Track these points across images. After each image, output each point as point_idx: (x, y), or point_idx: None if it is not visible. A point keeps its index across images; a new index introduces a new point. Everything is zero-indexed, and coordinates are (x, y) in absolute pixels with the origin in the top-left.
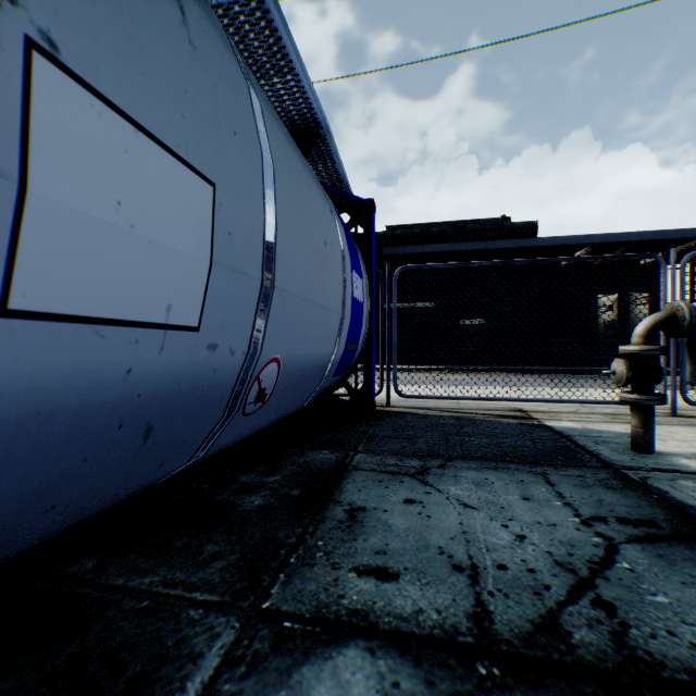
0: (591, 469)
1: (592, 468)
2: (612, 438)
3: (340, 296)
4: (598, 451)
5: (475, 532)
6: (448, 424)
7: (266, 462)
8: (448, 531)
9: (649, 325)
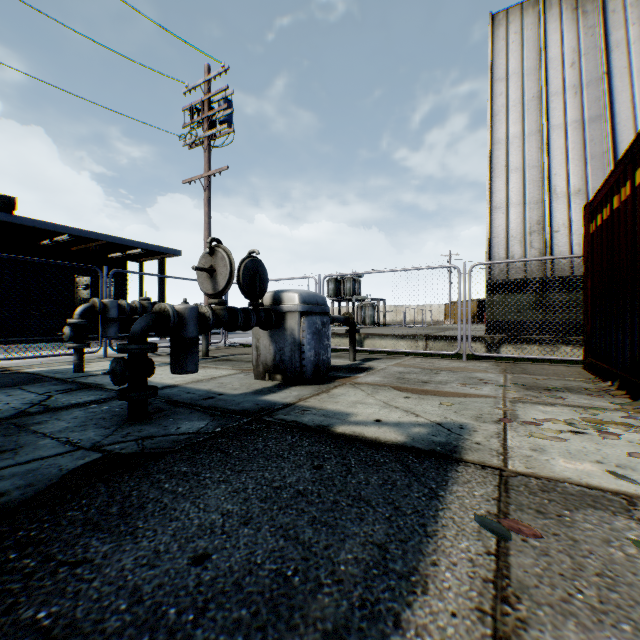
0: (50, 382)
1: (51, 381)
2: (67, 370)
3: None
4: (57, 376)
5: None
6: None
7: None
8: None
9: (84, 309)
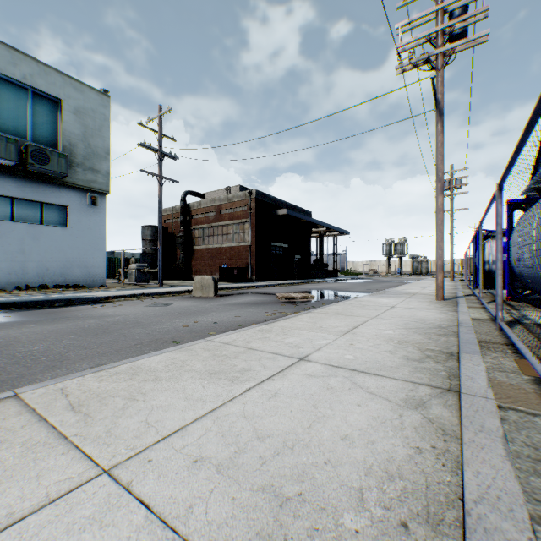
0: None
1: None
2: None
3: None
4: None
5: None
6: None
7: None
8: None
9: None
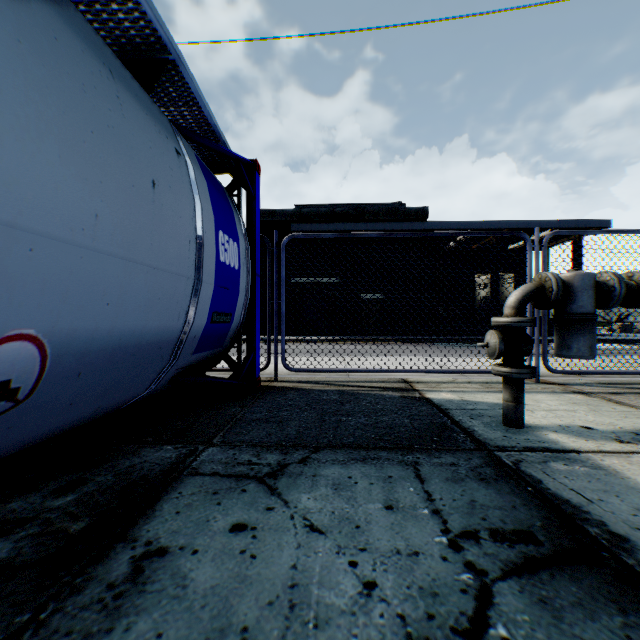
0: (465, 452)
1: (466, 451)
2: (487, 411)
3: (192, 256)
4: (473, 428)
5: (309, 583)
6: (330, 401)
7: (75, 471)
8: (270, 586)
9: (521, 296)
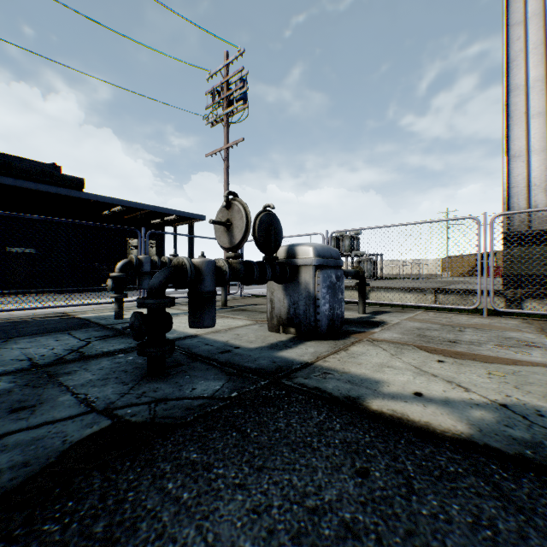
0: (94, 327)
1: (94, 327)
2: (111, 317)
3: None
4: (101, 322)
5: (31, 352)
6: (6, 326)
7: None
8: (16, 355)
9: (123, 264)
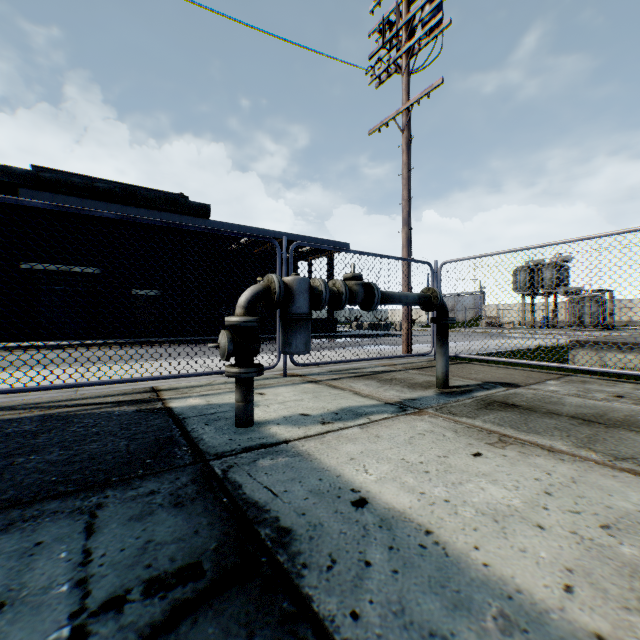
0: (176, 471)
1: (179, 469)
2: (227, 412)
3: None
4: (203, 436)
5: None
6: (17, 434)
7: None
8: None
9: (251, 296)
